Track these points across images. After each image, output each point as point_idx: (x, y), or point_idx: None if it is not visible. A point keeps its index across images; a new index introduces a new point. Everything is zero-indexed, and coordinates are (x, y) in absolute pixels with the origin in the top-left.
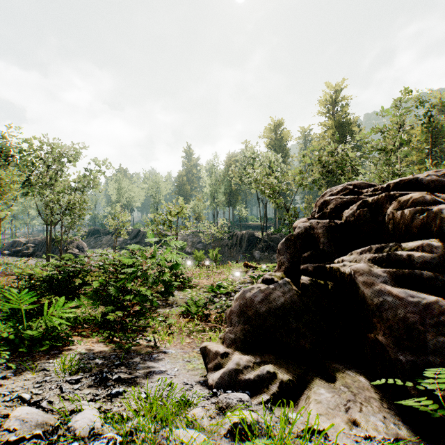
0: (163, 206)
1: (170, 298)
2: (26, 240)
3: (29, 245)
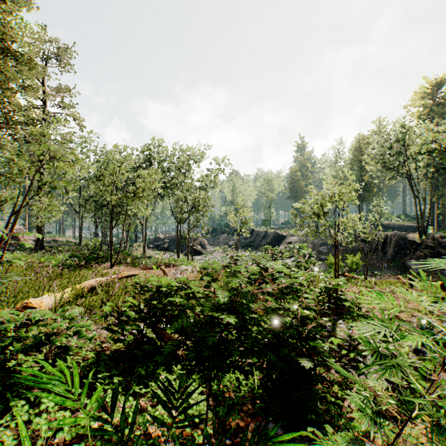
0: (312, 190)
1: (337, 335)
2: (163, 237)
3: (165, 241)
